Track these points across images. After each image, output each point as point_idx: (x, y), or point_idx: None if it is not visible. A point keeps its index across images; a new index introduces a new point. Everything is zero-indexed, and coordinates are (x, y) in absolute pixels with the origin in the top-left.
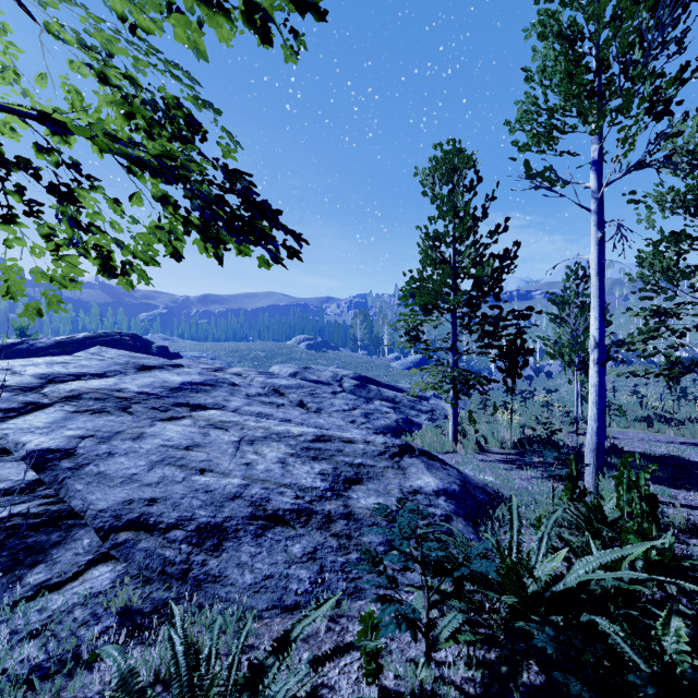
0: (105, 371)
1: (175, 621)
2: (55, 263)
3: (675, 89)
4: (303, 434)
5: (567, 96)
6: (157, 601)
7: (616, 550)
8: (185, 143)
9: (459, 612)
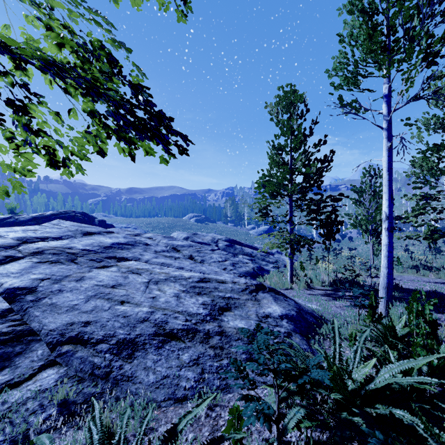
0: (61, 235)
1: (95, 414)
2: (16, 158)
3: (440, 46)
4: (191, 277)
5: (368, 51)
6: (87, 395)
7: (411, 360)
8: (109, 76)
9: (301, 407)
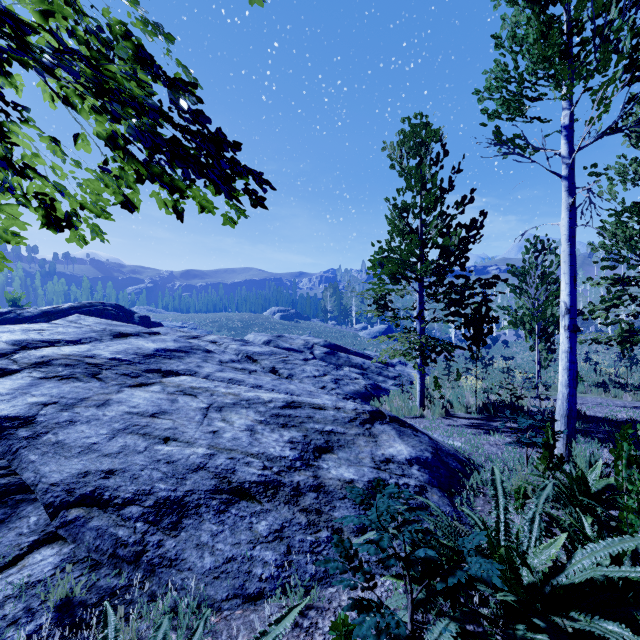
0: (80, 338)
1: (107, 631)
2: None
3: None
4: (273, 400)
5: (540, 58)
6: (104, 590)
7: (627, 538)
8: (142, 87)
9: (451, 620)
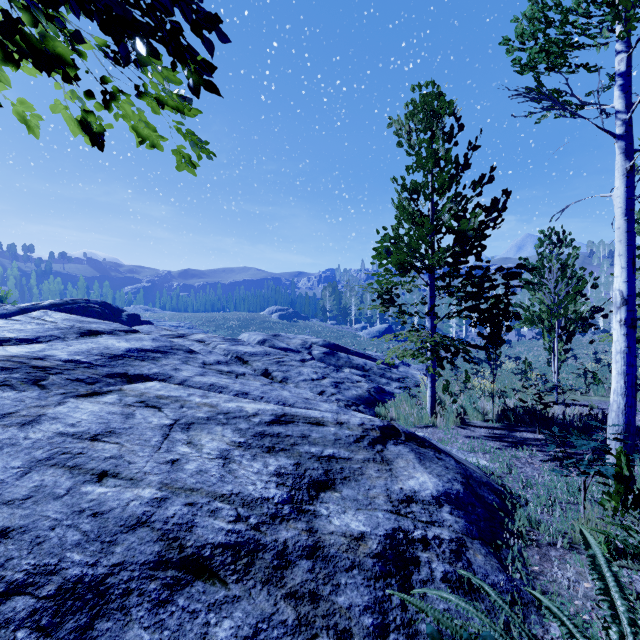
0: (38, 336)
1: None
2: None
3: None
4: (259, 413)
5: None
6: None
7: None
8: None
9: None
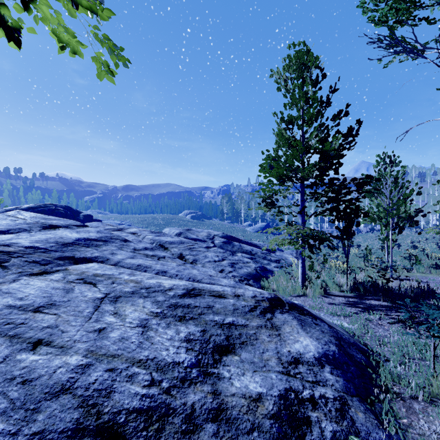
0: (9, 228)
1: None
2: None
3: None
4: (174, 288)
5: None
6: None
7: None
8: None
9: None
